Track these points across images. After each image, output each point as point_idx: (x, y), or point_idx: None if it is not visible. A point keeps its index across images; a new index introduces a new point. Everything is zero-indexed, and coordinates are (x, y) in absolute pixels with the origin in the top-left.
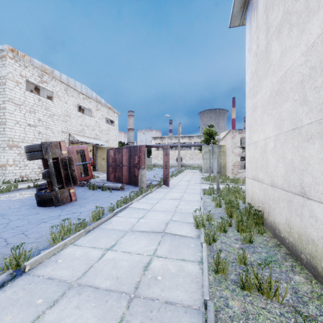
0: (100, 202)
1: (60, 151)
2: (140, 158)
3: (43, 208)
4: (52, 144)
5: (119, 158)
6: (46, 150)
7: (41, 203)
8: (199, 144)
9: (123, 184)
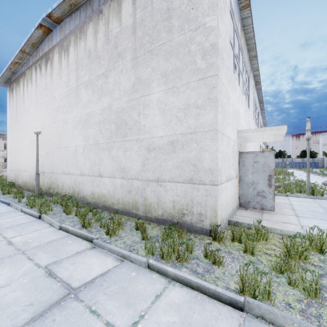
0: None
1: None
2: None
3: None
4: None
5: None
6: None
7: None
8: None
9: None
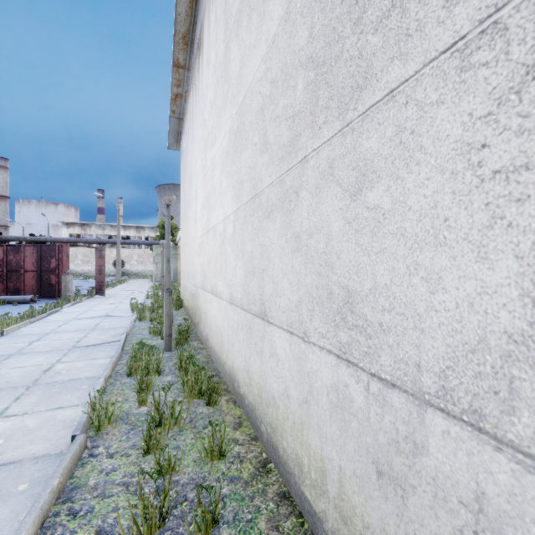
0: (12, 312)
1: None
2: (60, 260)
3: None
4: None
5: (18, 260)
6: None
7: None
8: (151, 242)
9: (35, 296)
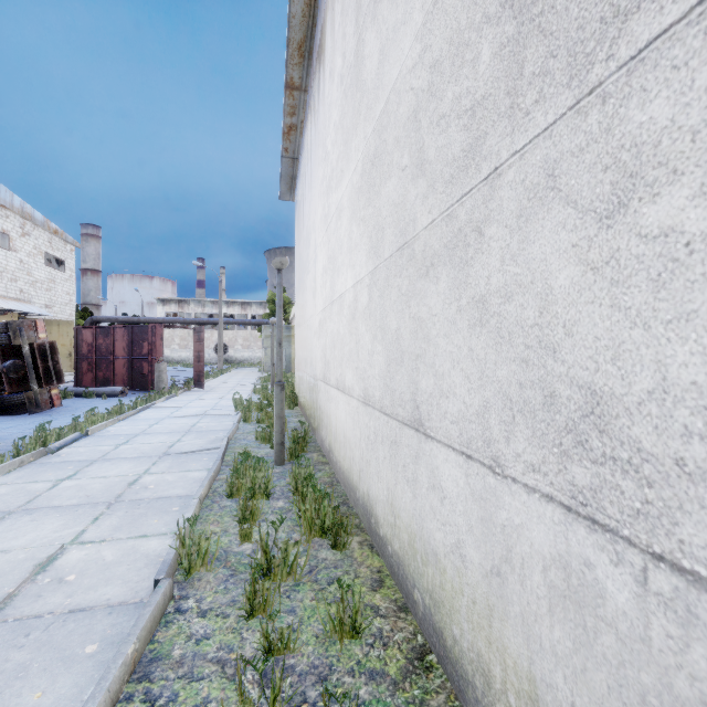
0: (101, 407)
1: (36, 334)
2: (153, 345)
3: (10, 417)
4: (24, 323)
5: (108, 344)
6: (20, 332)
7: (3, 410)
8: (259, 321)
9: (125, 387)
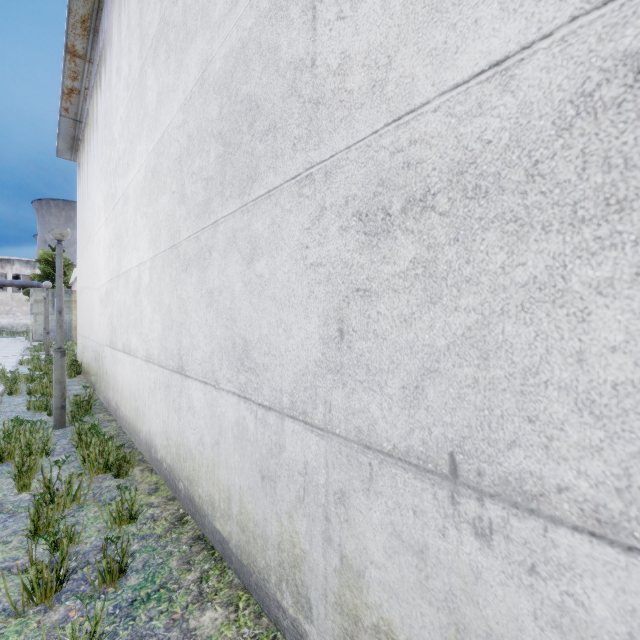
0: None
1: None
2: None
3: None
4: None
5: None
6: None
7: None
8: (25, 283)
9: None
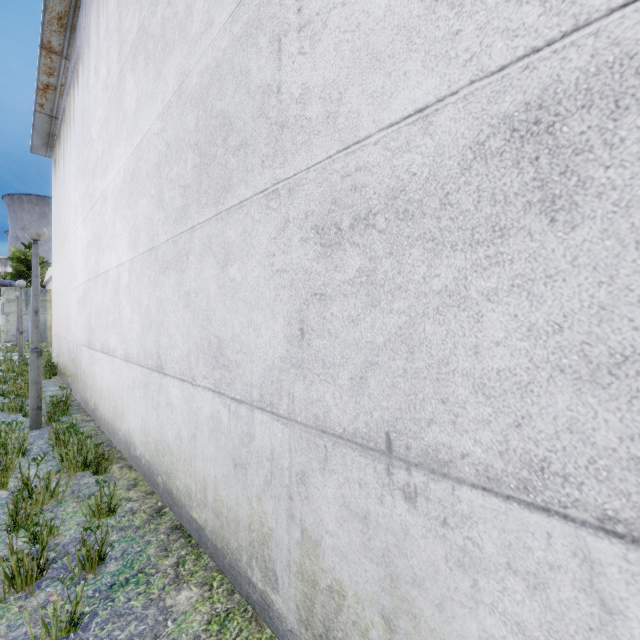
0: None
1: None
2: None
3: None
4: None
5: None
6: None
7: None
8: None
9: None
